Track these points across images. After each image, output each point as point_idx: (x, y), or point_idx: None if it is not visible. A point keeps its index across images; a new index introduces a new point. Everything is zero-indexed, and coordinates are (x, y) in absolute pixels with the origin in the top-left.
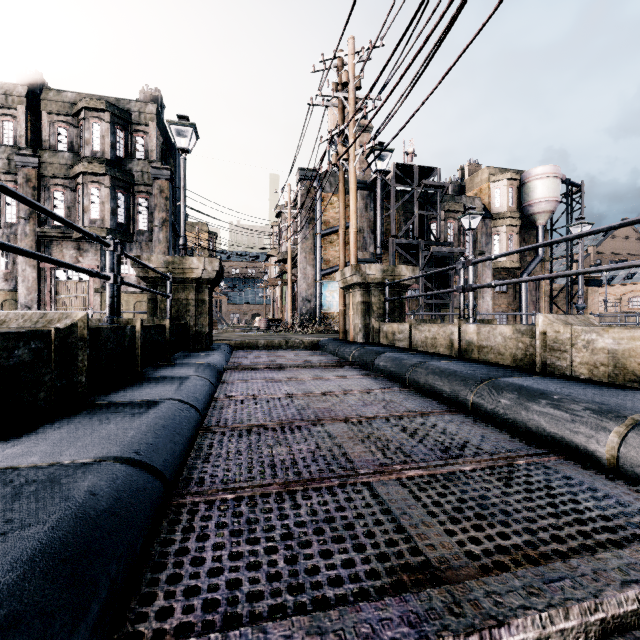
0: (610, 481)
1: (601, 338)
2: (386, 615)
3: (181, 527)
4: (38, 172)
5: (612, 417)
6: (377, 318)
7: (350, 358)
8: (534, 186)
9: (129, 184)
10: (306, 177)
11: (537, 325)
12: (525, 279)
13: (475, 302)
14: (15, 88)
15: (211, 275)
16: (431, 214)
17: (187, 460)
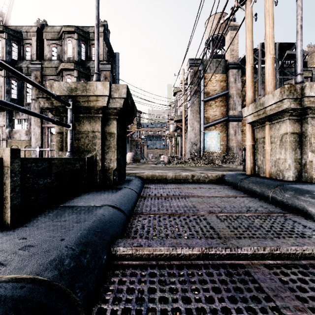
0: None
1: None
2: None
3: None
4: (41, 73)
5: None
6: None
7: None
8: None
9: (88, 75)
10: (194, 64)
11: None
12: None
13: None
14: (31, 28)
15: (118, 104)
16: (290, 78)
17: None
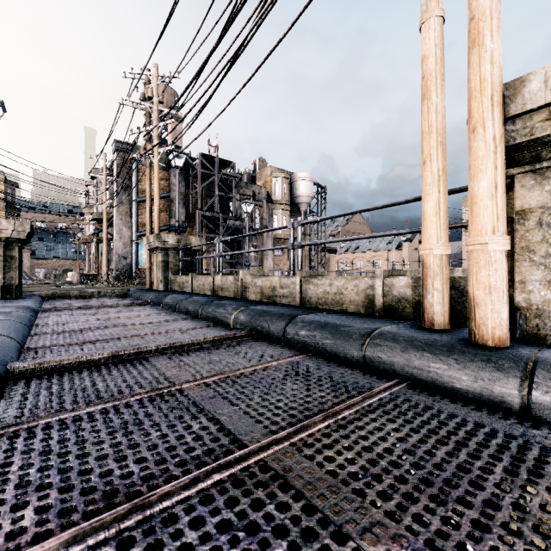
0: (225, 330)
1: (258, 281)
2: (112, 349)
3: (32, 354)
4: None
5: (236, 309)
6: (174, 273)
7: (149, 300)
8: (299, 184)
9: None
10: (122, 149)
11: (240, 276)
12: (240, 252)
13: (262, 262)
14: None
15: (22, 235)
16: (228, 196)
17: (26, 343)
